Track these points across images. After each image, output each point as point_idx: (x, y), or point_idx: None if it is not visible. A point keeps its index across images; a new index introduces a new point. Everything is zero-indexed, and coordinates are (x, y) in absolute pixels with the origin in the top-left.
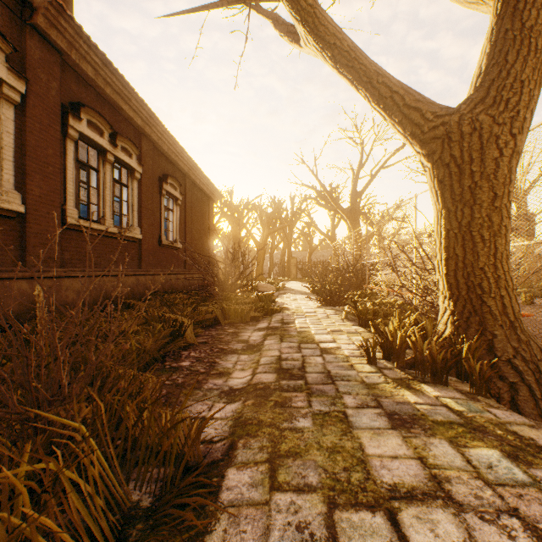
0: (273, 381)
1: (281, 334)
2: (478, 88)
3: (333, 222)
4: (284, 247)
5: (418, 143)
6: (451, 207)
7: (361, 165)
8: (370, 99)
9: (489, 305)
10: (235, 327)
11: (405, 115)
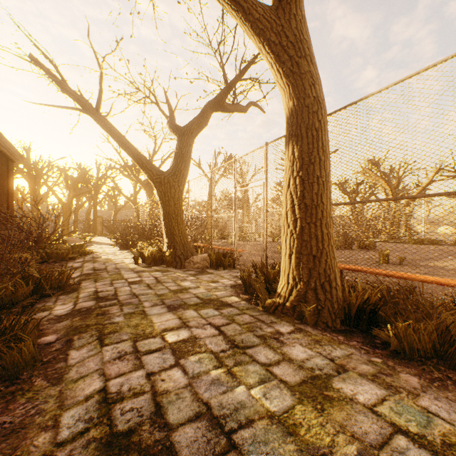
0: (92, 272)
1: (94, 261)
2: (170, 168)
3: (135, 189)
4: (89, 206)
5: (152, 182)
6: (163, 206)
7: (155, 152)
8: (135, 162)
9: (176, 239)
10: (59, 263)
11: (147, 172)
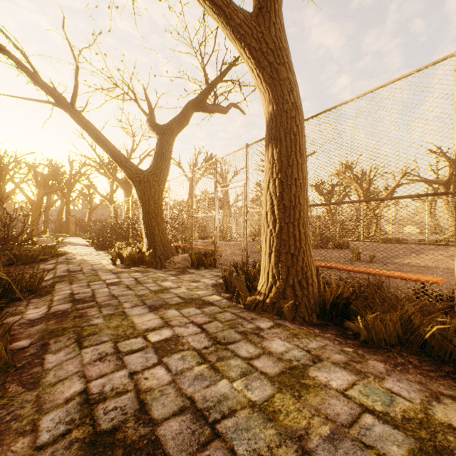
0: (67, 274)
1: (68, 263)
2: (150, 167)
3: (112, 187)
4: (61, 205)
5: (131, 181)
6: (143, 205)
7: (133, 150)
8: (113, 160)
9: (156, 239)
10: (29, 265)
11: (126, 170)
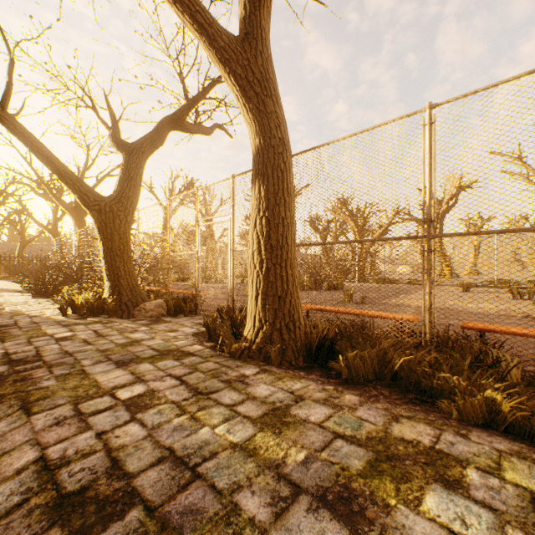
0: None
1: None
2: (114, 193)
3: (56, 214)
4: None
5: (88, 209)
6: (104, 240)
7: (87, 167)
8: (62, 182)
9: (122, 282)
10: None
11: (81, 196)
